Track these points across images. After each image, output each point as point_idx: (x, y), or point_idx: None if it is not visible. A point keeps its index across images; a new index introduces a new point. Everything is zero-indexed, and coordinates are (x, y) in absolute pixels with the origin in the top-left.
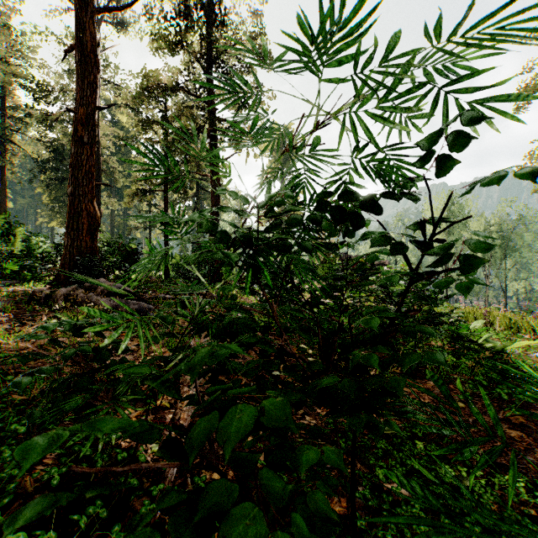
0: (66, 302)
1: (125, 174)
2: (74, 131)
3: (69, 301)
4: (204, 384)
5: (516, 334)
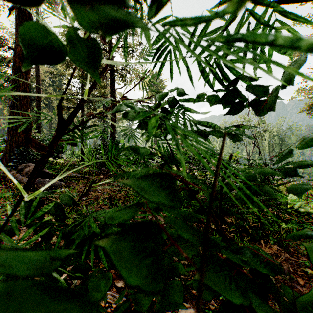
0: None
1: (58, 98)
2: (14, 62)
3: (1, 180)
4: None
5: (308, 199)
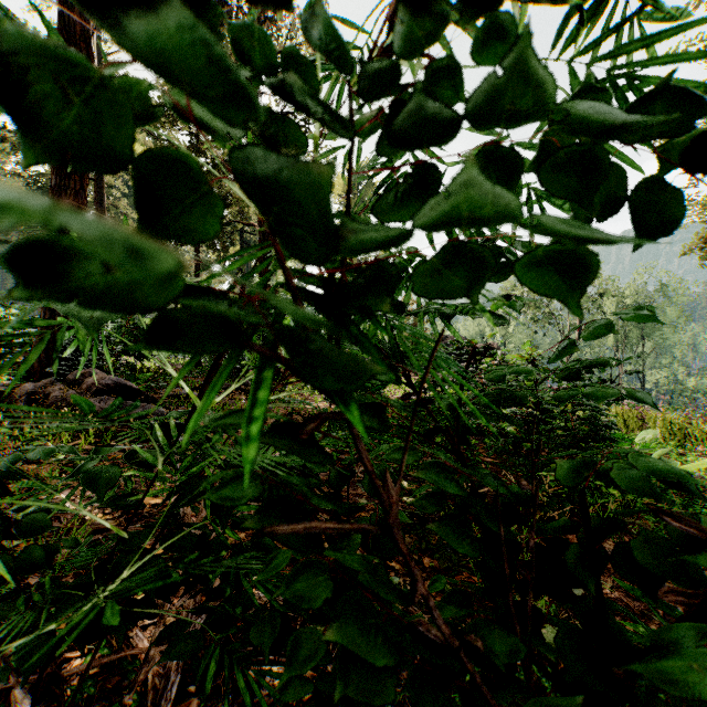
0: (32, 404)
1: None
2: None
3: (36, 403)
4: (207, 600)
5: (687, 445)
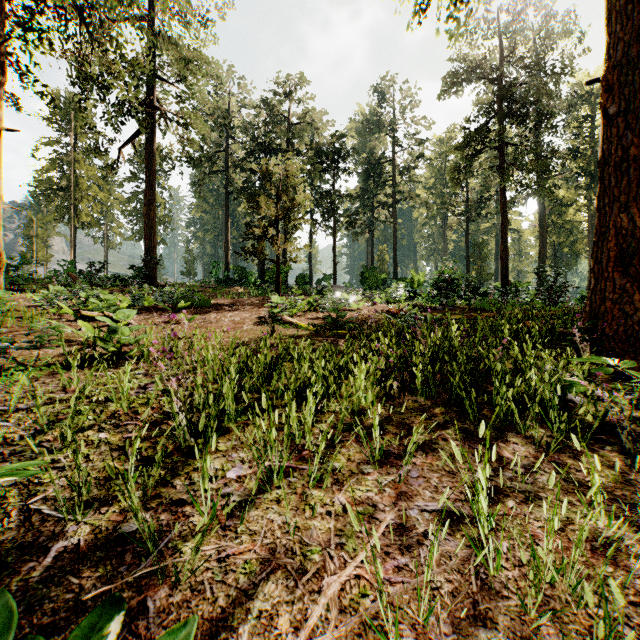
0: None
1: None
2: (539, 256)
3: None
4: None
5: None
